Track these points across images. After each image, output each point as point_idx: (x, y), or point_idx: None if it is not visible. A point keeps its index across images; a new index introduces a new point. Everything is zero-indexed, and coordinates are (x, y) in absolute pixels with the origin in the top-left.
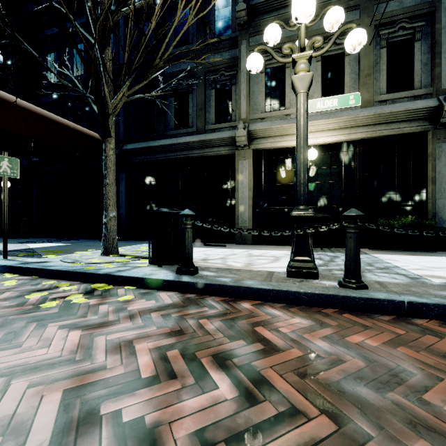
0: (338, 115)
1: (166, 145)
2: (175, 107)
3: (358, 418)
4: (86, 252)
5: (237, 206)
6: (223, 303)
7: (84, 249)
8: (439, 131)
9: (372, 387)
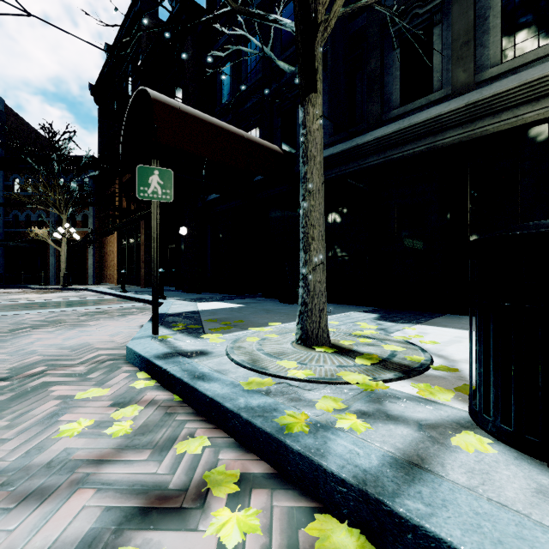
0: None
1: (386, 135)
2: (401, 66)
3: None
4: (267, 329)
5: None
6: None
7: (262, 318)
8: None
9: None
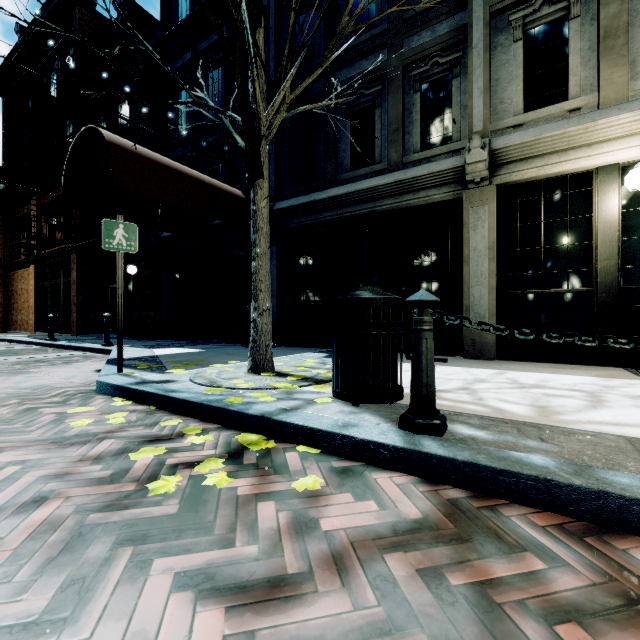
0: None
1: (338, 196)
2: (351, 135)
3: None
4: (226, 366)
5: (465, 290)
6: (568, 540)
7: (223, 359)
8: None
9: None
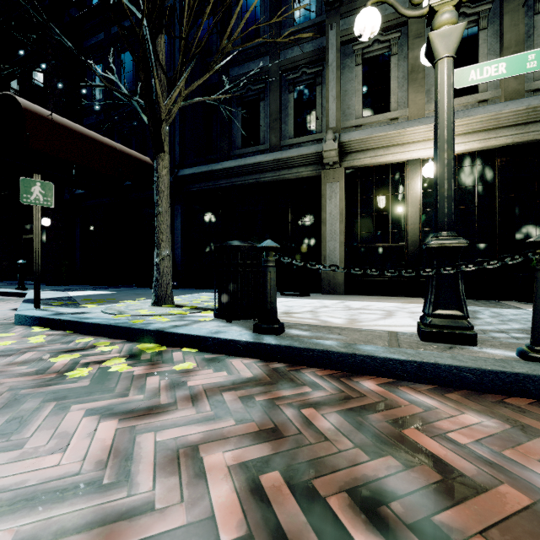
0: (470, 113)
1: (231, 167)
2: (242, 120)
3: None
4: (134, 302)
5: (324, 244)
6: (331, 380)
7: (132, 297)
8: None
9: None
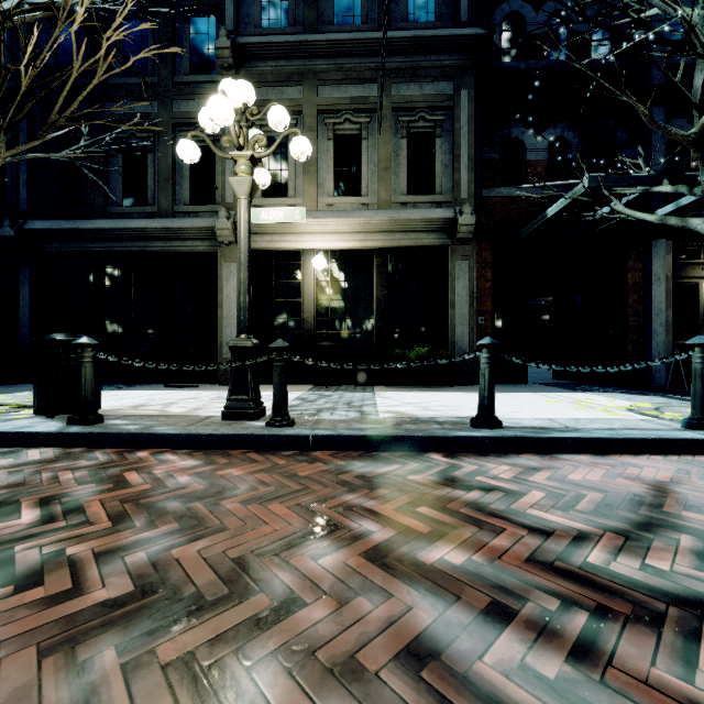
0: (350, 215)
1: (106, 229)
2: (124, 170)
3: (141, 520)
4: None
5: (220, 329)
6: (114, 454)
7: None
8: (458, 247)
9: (186, 502)
